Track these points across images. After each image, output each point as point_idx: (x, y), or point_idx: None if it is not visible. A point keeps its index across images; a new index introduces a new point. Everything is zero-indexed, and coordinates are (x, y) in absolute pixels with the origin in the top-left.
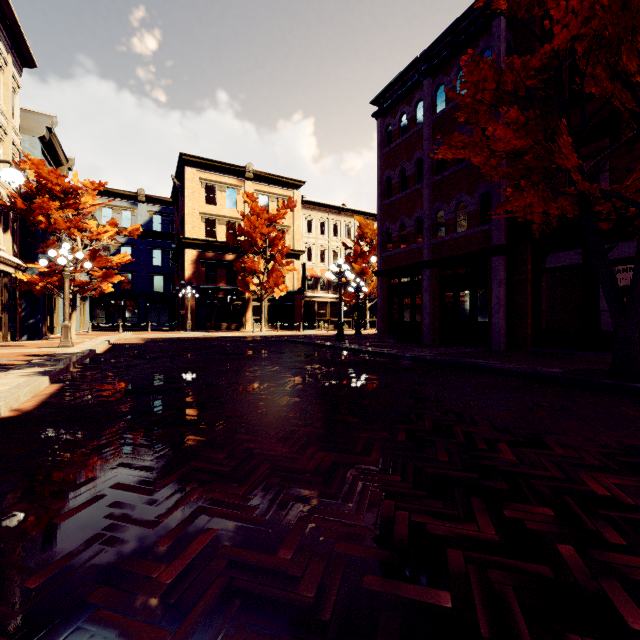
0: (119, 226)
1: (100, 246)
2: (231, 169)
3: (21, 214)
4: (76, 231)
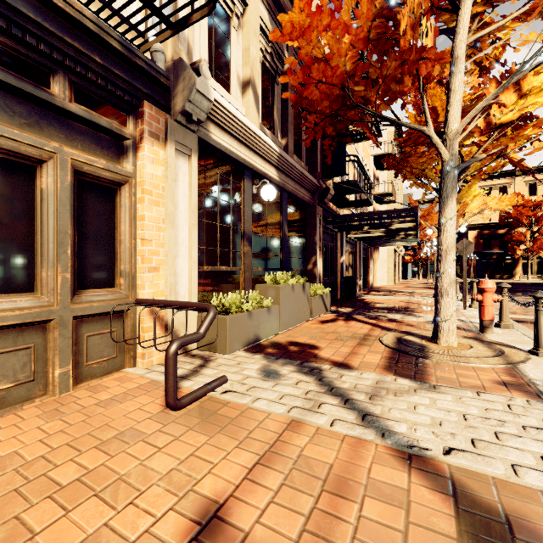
0: None
1: None
2: (502, 174)
3: None
4: (424, 239)
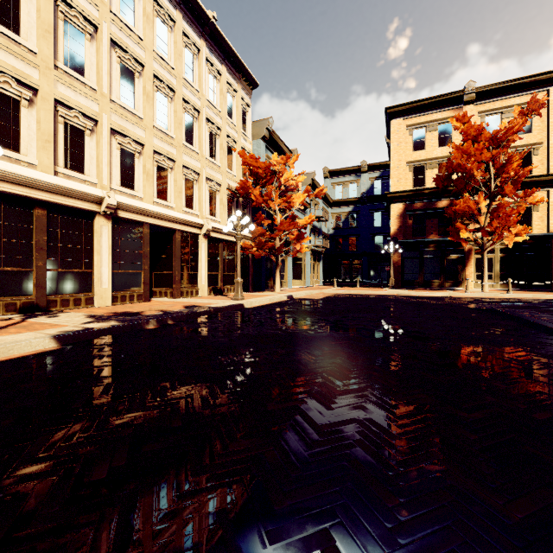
0: (347, 198)
1: (327, 216)
2: (444, 100)
3: (242, 198)
4: (271, 202)
